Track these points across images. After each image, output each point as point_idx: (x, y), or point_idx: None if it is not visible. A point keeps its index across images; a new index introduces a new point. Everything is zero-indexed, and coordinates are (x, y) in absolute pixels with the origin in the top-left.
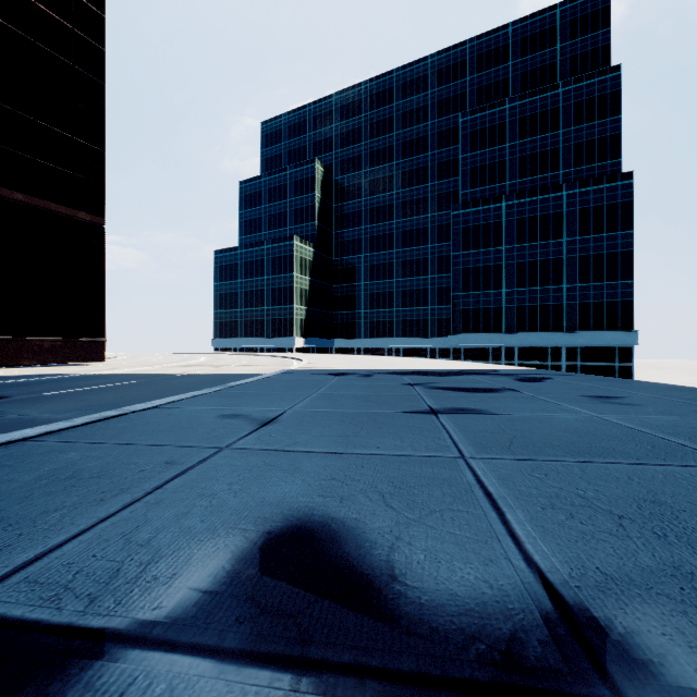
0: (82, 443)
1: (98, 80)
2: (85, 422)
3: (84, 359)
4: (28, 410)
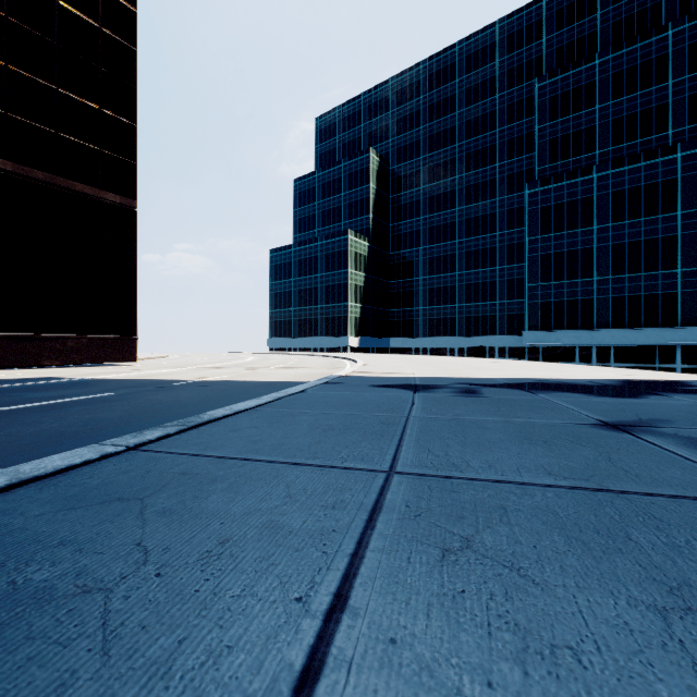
0: None
1: (128, 44)
2: None
3: (113, 359)
4: None
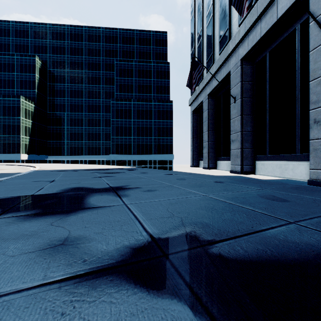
0: None
1: None
2: None
3: None
4: None
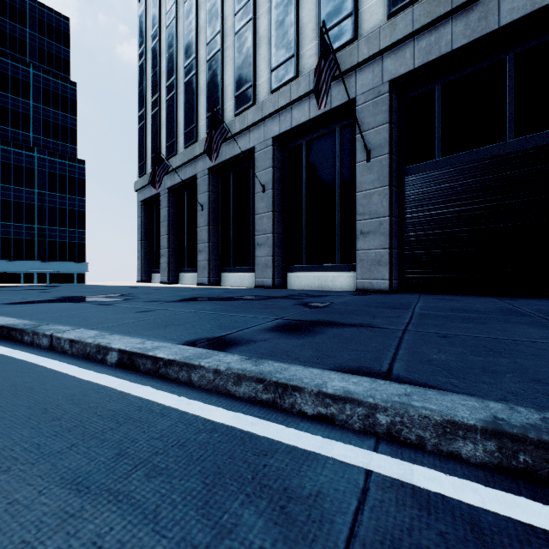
0: None
1: None
2: None
3: None
4: None
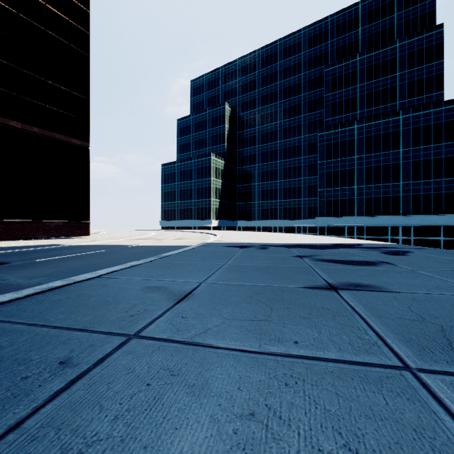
0: (3, 323)
1: (85, 53)
2: (29, 293)
3: (76, 234)
4: (12, 275)
